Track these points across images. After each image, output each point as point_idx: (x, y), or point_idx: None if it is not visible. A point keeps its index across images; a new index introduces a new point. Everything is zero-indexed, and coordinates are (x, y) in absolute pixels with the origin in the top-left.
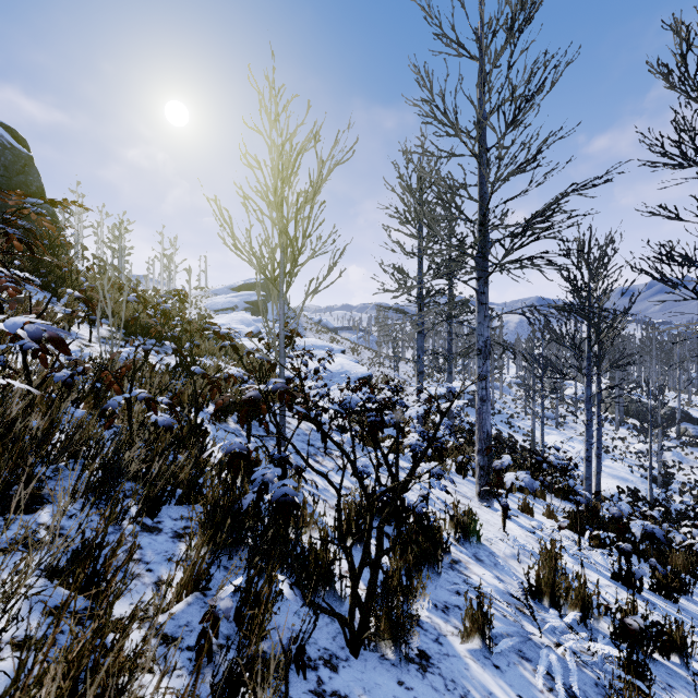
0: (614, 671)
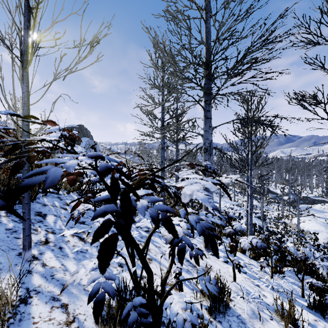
0: None
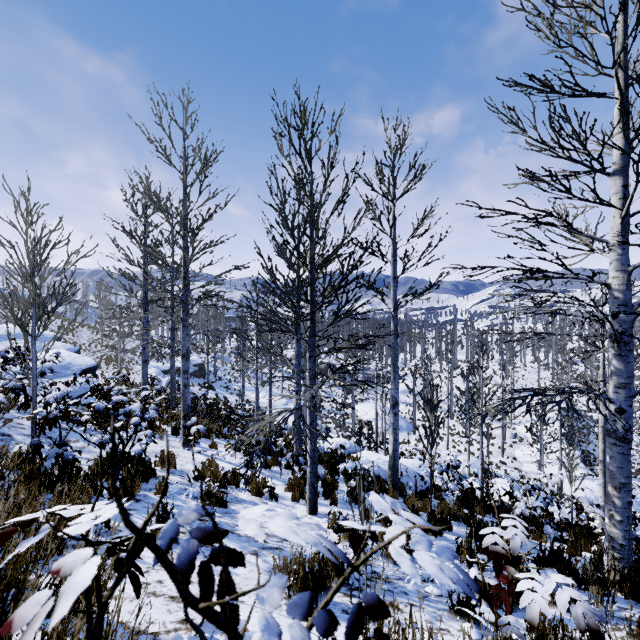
0: (216, 489)
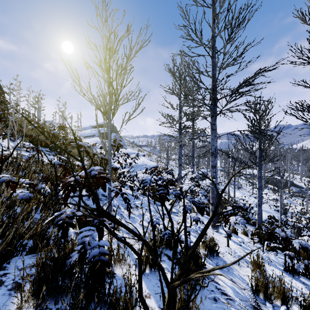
0: None
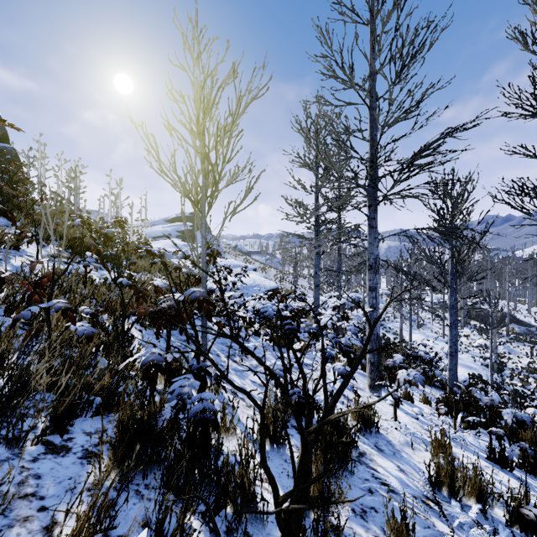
0: None
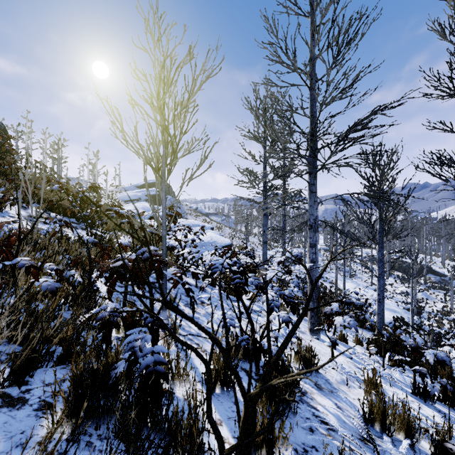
0: None
